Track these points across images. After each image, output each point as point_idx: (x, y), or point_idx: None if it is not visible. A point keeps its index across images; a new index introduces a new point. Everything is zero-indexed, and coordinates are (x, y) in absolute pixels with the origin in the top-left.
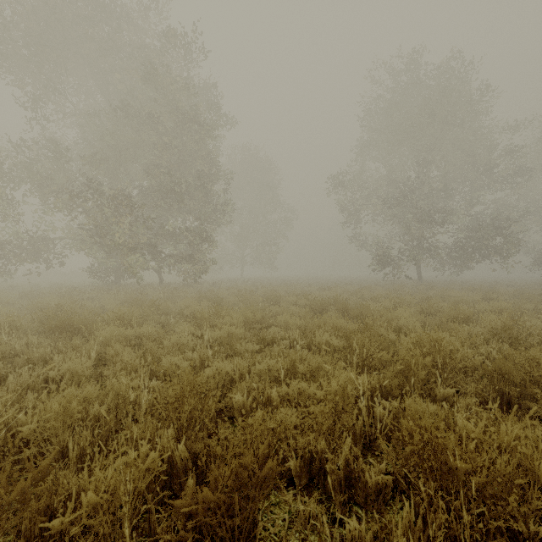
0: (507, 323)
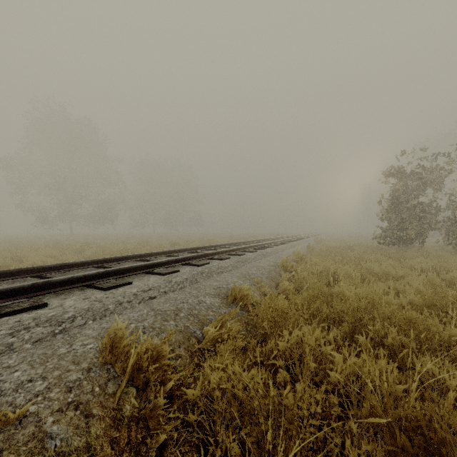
0: (64, 242)
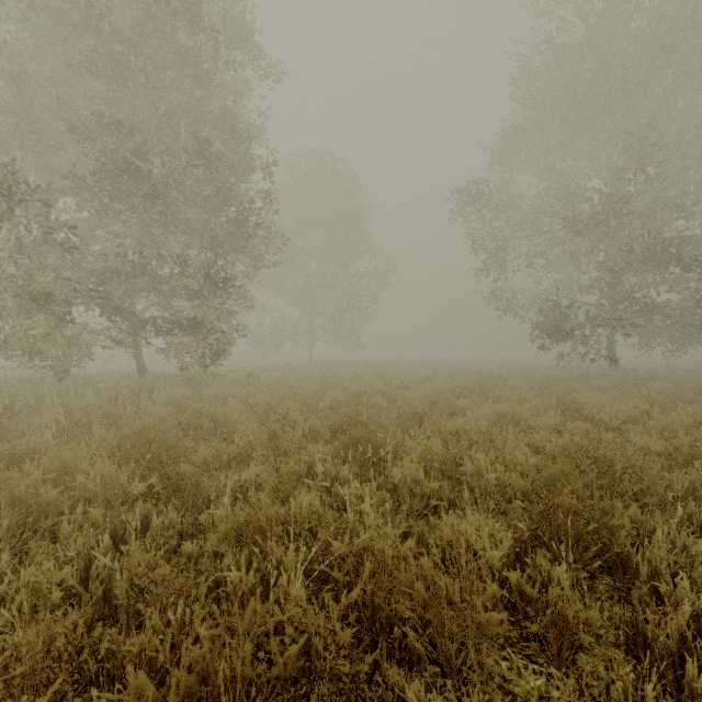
0: None
